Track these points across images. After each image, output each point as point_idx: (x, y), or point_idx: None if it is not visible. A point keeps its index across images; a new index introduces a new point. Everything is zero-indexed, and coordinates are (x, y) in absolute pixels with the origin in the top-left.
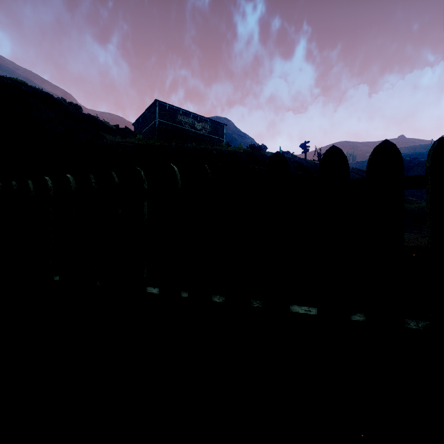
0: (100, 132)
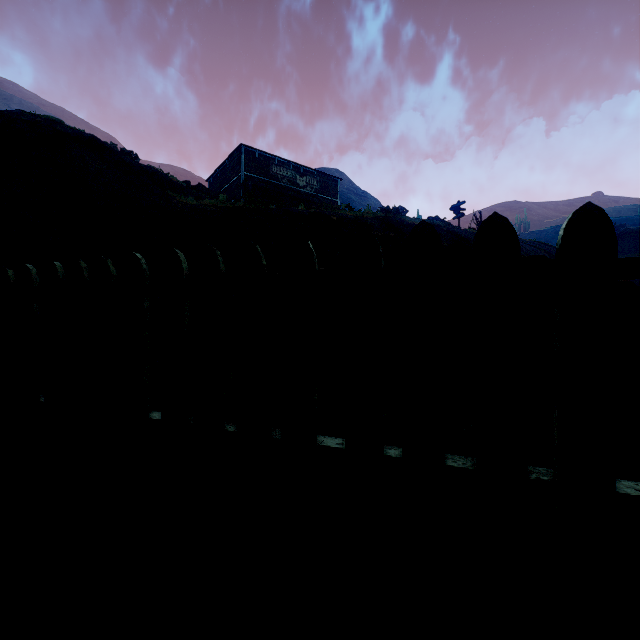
0: (166, 190)
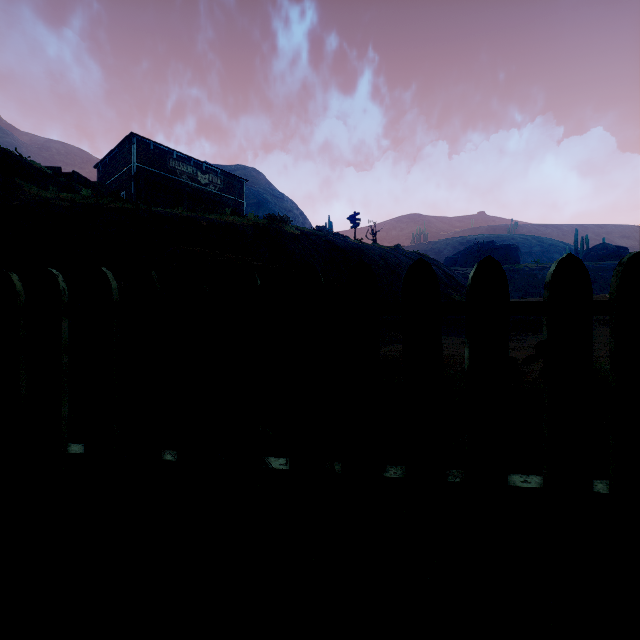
0: (14, 179)
